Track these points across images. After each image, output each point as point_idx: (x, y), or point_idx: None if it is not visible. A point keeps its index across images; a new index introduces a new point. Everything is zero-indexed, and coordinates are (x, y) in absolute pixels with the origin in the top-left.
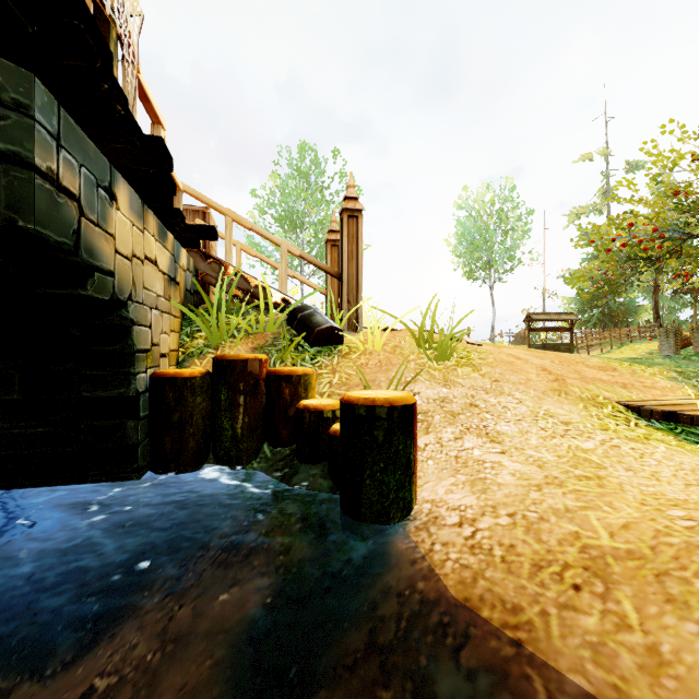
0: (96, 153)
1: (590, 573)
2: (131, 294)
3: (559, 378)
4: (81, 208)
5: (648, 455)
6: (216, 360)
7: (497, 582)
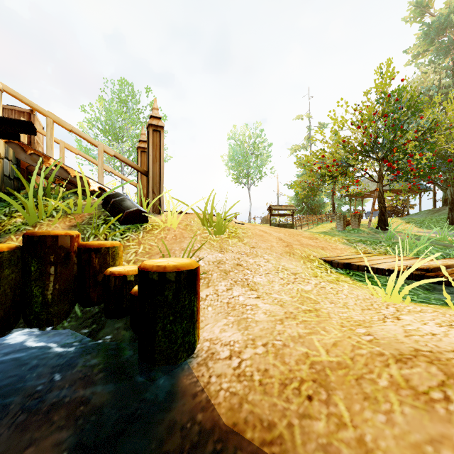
0: None
1: (317, 384)
2: None
3: (289, 244)
4: None
5: (340, 292)
6: (26, 236)
7: (257, 404)
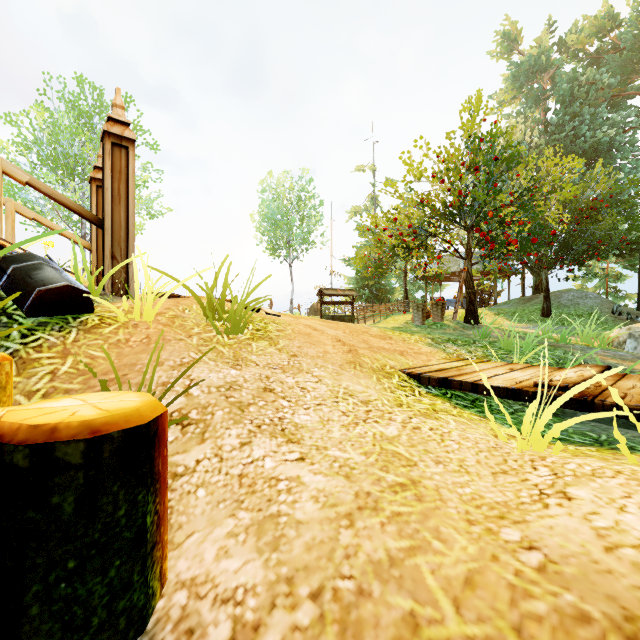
0: None
1: None
2: None
3: (352, 349)
4: None
5: (447, 436)
6: None
7: None
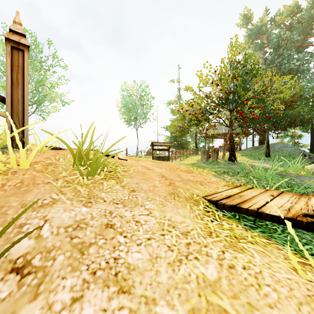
0: None
1: None
2: None
3: (171, 182)
4: None
5: (261, 279)
6: None
7: None
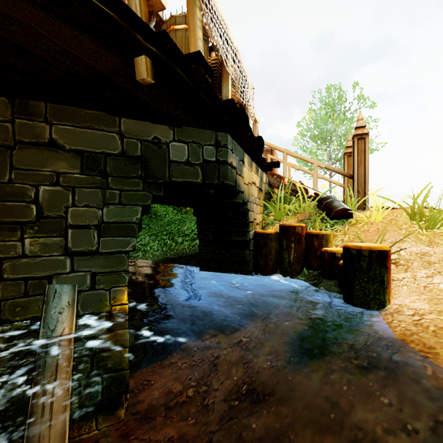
0: (239, 149)
1: None
2: (248, 199)
3: None
4: (236, 171)
5: None
6: (281, 226)
7: (425, 338)
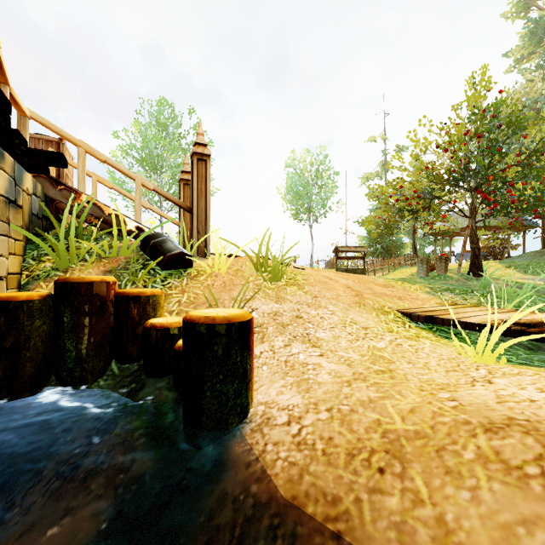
0: None
1: (390, 456)
2: None
3: (359, 293)
4: None
5: (420, 350)
6: (59, 283)
7: (319, 476)
